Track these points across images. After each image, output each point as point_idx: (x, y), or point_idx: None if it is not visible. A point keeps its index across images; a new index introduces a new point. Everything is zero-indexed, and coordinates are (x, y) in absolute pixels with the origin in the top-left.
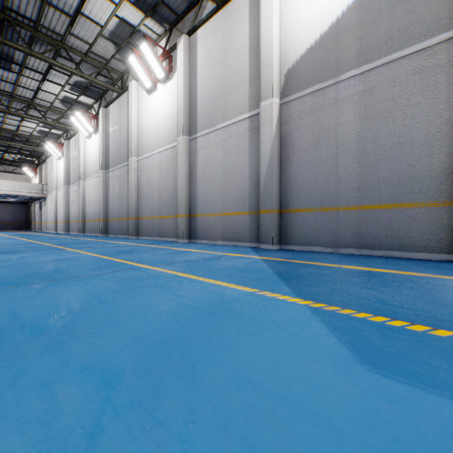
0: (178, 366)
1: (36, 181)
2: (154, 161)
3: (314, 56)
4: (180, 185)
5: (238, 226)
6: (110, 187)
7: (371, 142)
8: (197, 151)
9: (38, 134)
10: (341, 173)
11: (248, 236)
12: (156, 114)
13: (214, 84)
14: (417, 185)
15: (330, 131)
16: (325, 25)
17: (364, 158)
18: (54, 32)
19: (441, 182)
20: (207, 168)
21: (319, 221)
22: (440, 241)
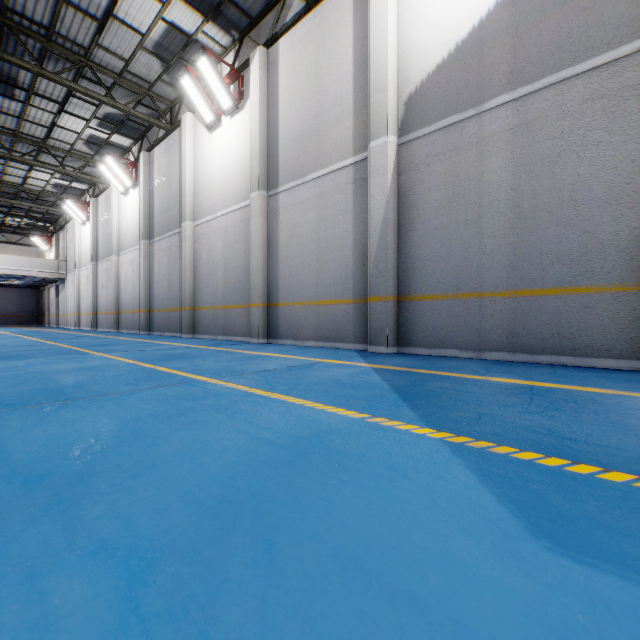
0: (247, 542)
1: (51, 256)
2: (218, 227)
3: (447, 76)
4: (254, 262)
5: (337, 320)
6: (155, 264)
7: (530, 199)
8: (279, 213)
9: (53, 190)
10: (486, 244)
11: (352, 334)
12: (221, 160)
13: (303, 117)
14: (598, 261)
15: (470, 183)
16: (464, 30)
17: (519, 222)
18: (75, 43)
19: (632, 257)
20: (292, 236)
21: (454, 313)
22: (631, 342)
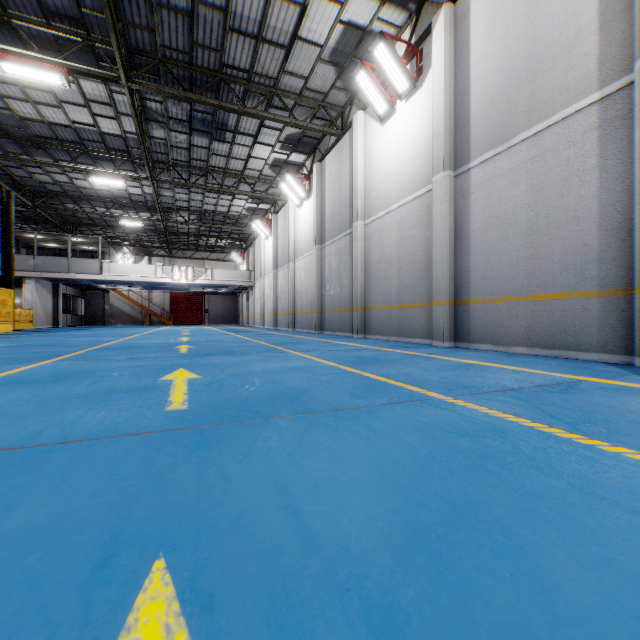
0: None
1: (243, 268)
2: (391, 222)
3: None
4: (437, 254)
5: (566, 321)
6: (326, 267)
7: None
8: (471, 193)
9: (246, 213)
10: None
11: (596, 339)
12: (394, 150)
13: (508, 65)
14: None
15: None
16: None
17: None
18: (267, 76)
19: None
20: (490, 218)
21: None
22: None
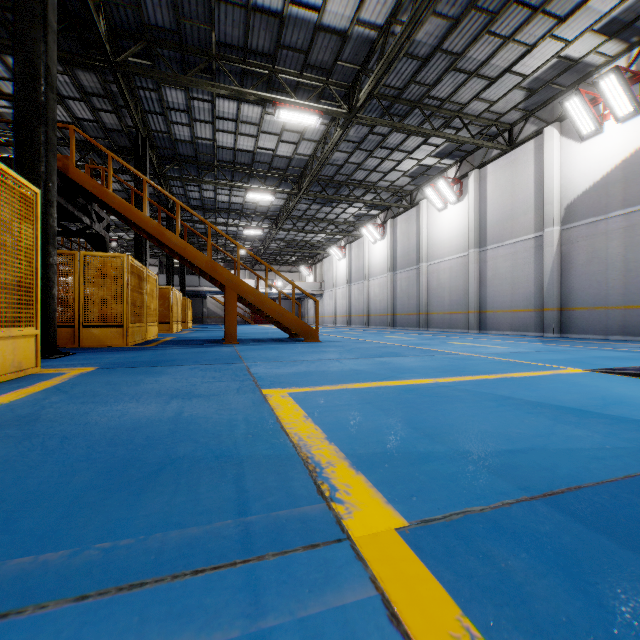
0: (505, 344)
1: (309, 278)
2: (444, 267)
3: (588, 198)
4: (471, 288)
5: (524, 320)
6: (398, 286)
7: (631, 262)
8: (487, 261)
9: (323, 240)
10: (609, 283)
11: (533, 327)
12: (447, 228)
13: (503, 209)
14: None
15: (600, 252)
16: (597, 176)
17: (626, 273)
18: (371, 182)
19: None
20: (496, 274)
21: (592, 317)
22: None
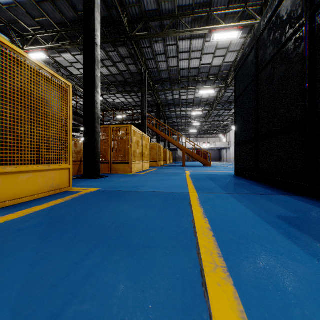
0: None
1: (224, 140)
2: None
3: None
4: None
5: None
6: None
7: None
8: None
9: (229, 123)
10: None
11: None
12: None
13: None
14: None
15: None
16: None
17: None
18: None
19: None
20: None
21: None
22: None
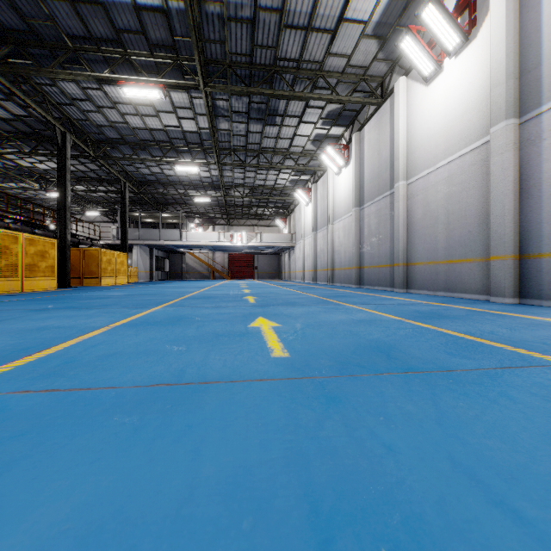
0: None
1: (285, 232)
2: (437, 179)
3: None
4: (496, 207)
5: None
6: (365, 226)
7: None
8: (541, 138)
9: (289, 184)
10: None
11: None
12: (441, 108)
13: None
14: None
15: None
16: None
17: None
18: (314, 61)
19: None
20: None
21: None
22: None
